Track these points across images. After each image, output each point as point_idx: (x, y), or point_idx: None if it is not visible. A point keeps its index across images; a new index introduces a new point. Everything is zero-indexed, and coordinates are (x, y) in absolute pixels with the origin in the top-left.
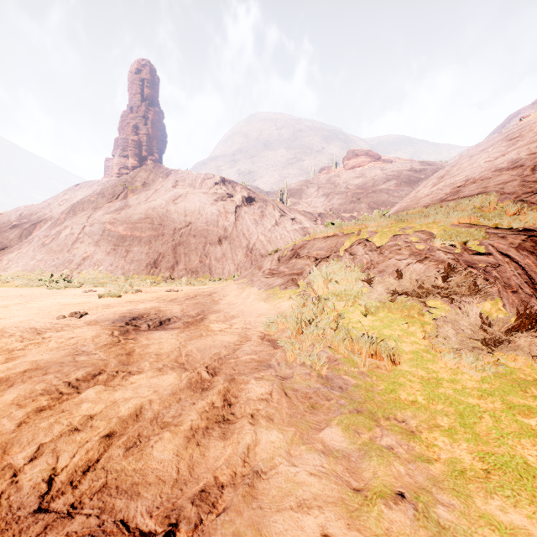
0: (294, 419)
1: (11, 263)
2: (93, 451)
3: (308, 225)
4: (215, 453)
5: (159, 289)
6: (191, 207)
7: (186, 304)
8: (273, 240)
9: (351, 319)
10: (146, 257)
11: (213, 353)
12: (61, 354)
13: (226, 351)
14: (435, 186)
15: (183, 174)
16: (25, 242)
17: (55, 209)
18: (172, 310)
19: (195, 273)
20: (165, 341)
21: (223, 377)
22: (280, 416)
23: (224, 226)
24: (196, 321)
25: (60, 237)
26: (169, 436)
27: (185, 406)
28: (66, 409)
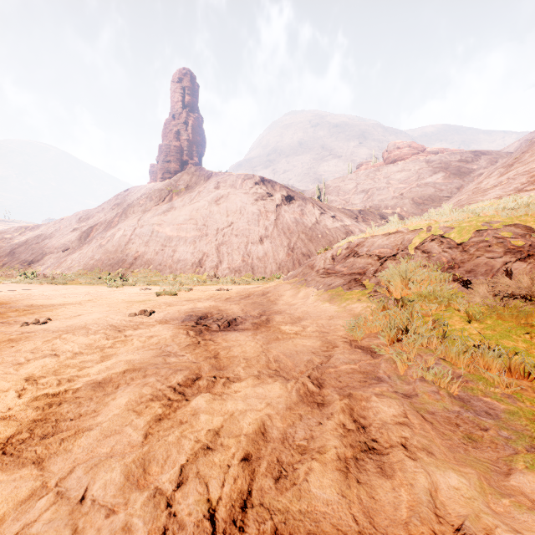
0: (458, 454)
1: (74, 262)
2: (240, 480)
3: (349, 222)
4: (386, 497)
5: (207, 287)
6: (233, 207)
7: (243, 303)
8: (315, 238)
9: (452, 326)
10: (191, 256)
11: (305, 360)
12: (150, 354)
13: (317, 358)
14: (504, 176)
15: (224, 175)
16: (85, 243)
17: (109, 213)
18: (232, 309)
19: (238, 272)
20: (245, 344)
21: (332, 390)
22: (439, 449)
23: (265, 225)
24: (263, 322)
25: (115, 238)
26: (319, 467)
27: (311, 425)
28: (183, 419)
